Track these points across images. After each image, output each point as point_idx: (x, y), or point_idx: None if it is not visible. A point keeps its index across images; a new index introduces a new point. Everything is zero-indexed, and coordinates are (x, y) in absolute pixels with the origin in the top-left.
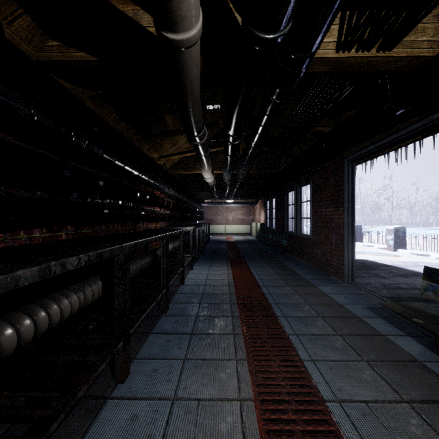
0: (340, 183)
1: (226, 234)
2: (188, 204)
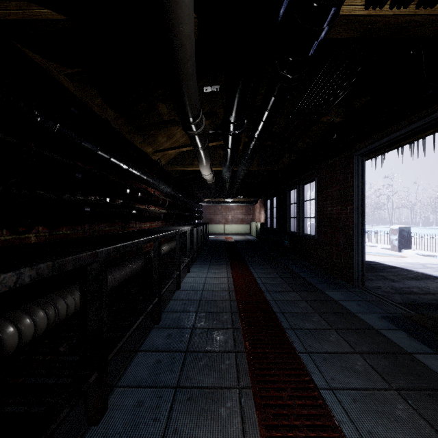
0: (348, 180)
1: (225, 234)
2: (186, 202)
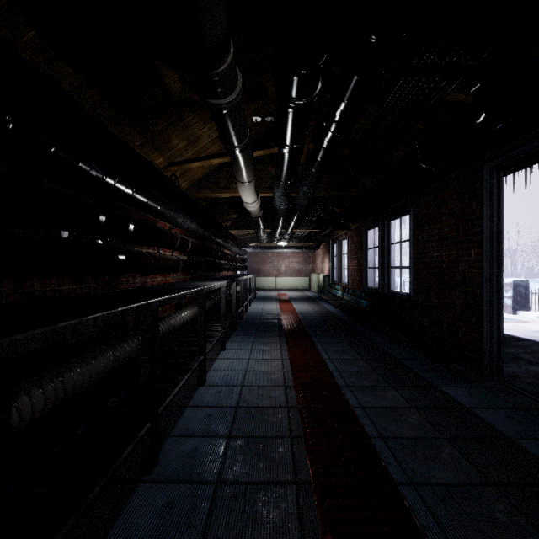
0: (473, 208)
1: (276, 289)
2: (223, 247)
